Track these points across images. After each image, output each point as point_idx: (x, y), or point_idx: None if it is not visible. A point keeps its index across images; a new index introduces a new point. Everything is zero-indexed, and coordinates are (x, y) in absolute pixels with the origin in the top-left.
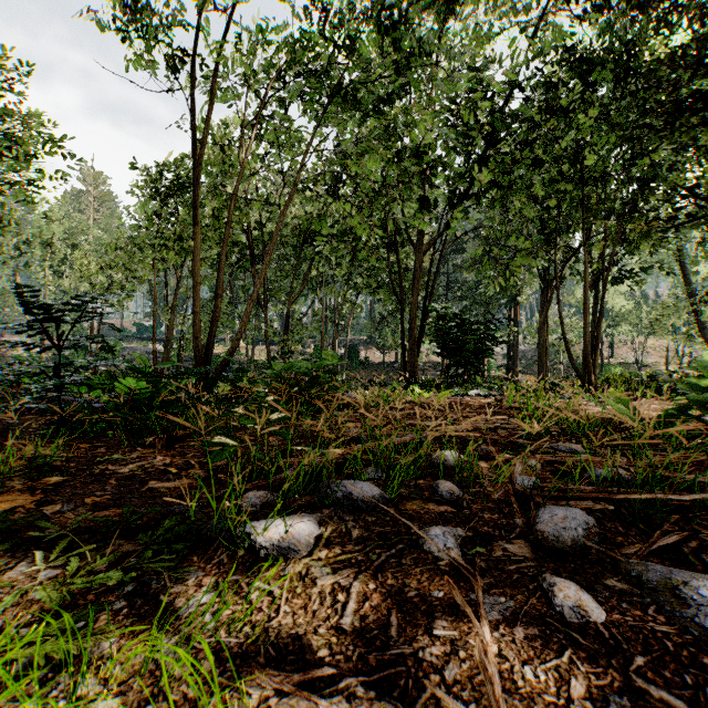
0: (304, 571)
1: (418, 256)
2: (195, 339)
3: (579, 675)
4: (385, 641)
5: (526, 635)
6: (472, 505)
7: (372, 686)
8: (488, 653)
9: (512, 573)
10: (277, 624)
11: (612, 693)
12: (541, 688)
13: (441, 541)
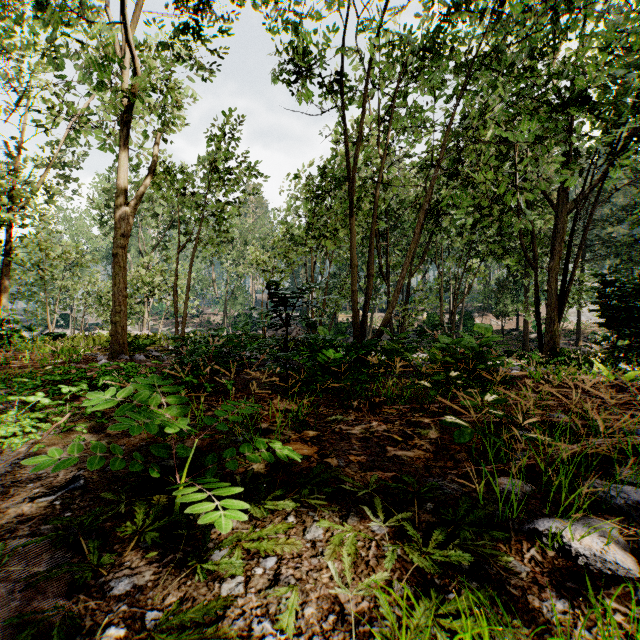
0: None
1: (560, 216)
2: (354, 313)
3: None
4: None
5: None
6: None
7: None
8: None
9: None
10: None
11: None
12: None
13: None
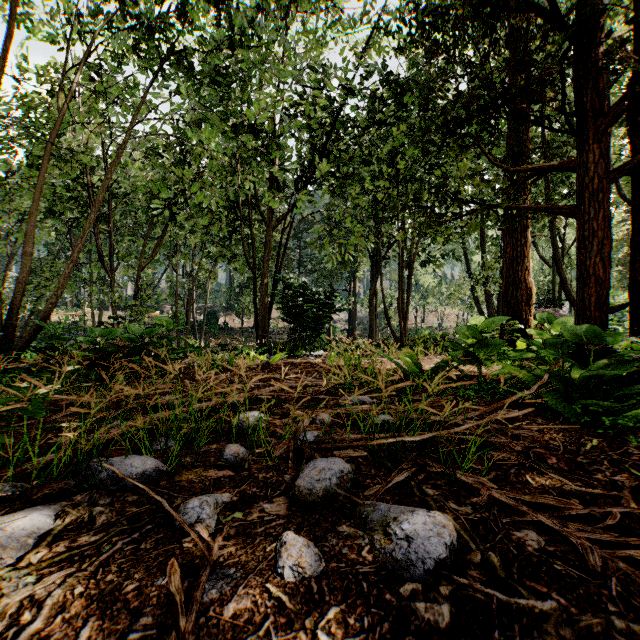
0: None
1: (269, 230)
2: None
3: None
4: None
5: (235, 611)
6: (254, 465)
7: None
8: None
9: (257, 536)
10: None
11: None
12: None
13: (196, 513)
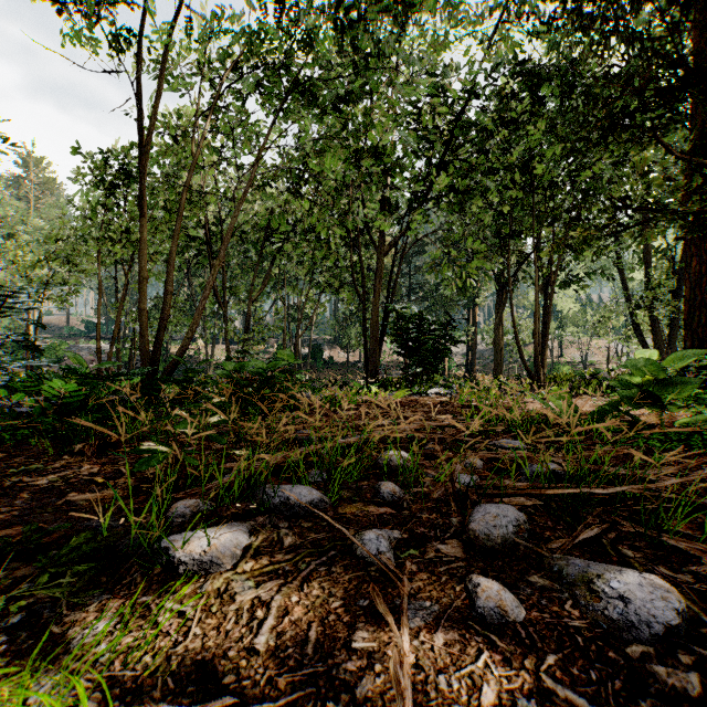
0: (224, 587)
1: (380, 256)
2: (141, 337)
3: (491, 680)
4: (299, 659)
5: (445, 641)
6: (412, 505)
7: None
8: (404, 664)
9: (441, 575)
10: (183, 649)
11: (521, 696)
12: (453, 698)
13: (375, 545)
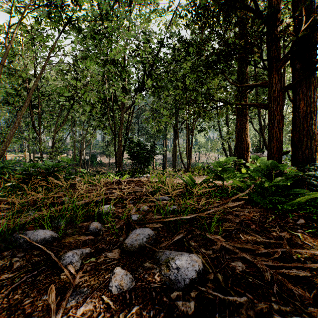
0: None
1: (122, 113)
2: None
3: None
4: None
5: (83, 311)
6: (105, 233)
7: None
8: None
9: (101, 270)
10: None
11: None
12: None
13: (69, 259)
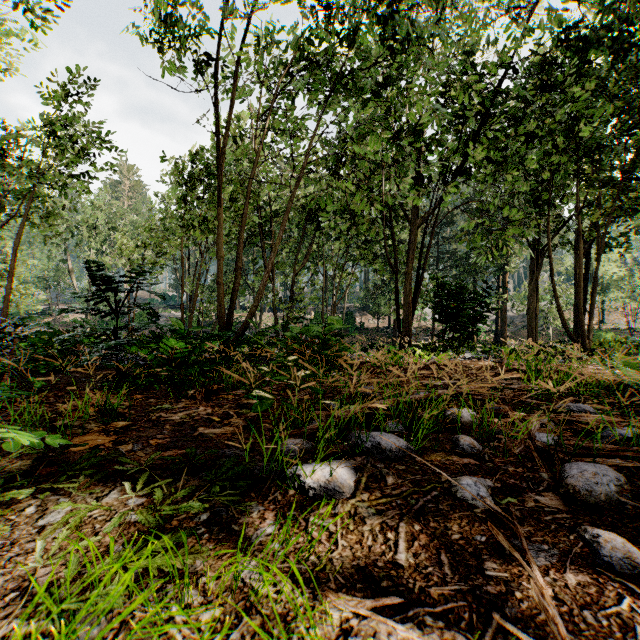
0: (353, 510)
1: (412, 229)
2: (219, 306)
3: None
4: (441, 577)
5: (577, 581)
6: (494, 458)
7: (439, 617)
8: (545, 595)
9: (549, 523)
10: (338, 556)
11: None
12: (605, 632)
13: (474, 490)
